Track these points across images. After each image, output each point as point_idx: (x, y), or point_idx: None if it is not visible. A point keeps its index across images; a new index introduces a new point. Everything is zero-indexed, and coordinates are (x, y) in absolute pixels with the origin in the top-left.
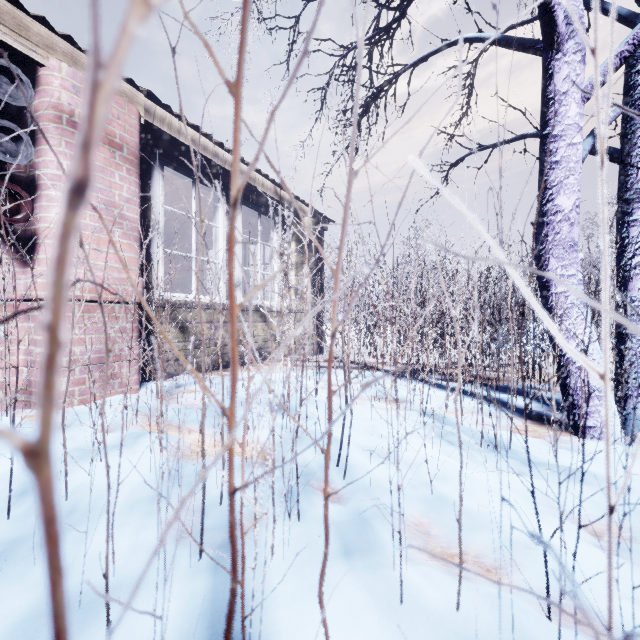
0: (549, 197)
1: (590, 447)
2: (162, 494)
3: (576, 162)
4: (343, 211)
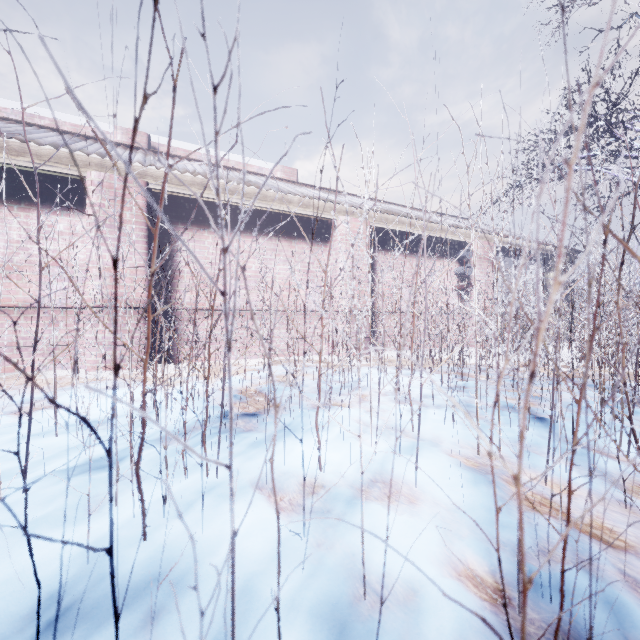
0: None
1: None
2: None
3: None
4: None
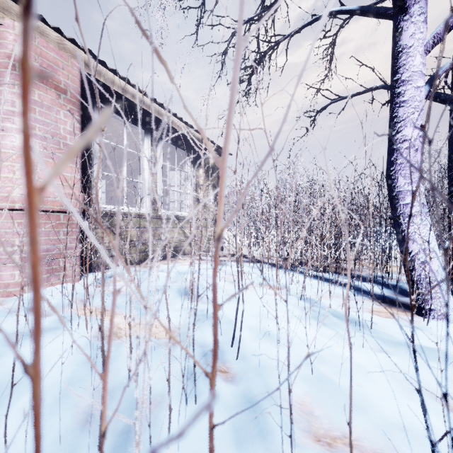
0: (398, 129)
1: (434, 326)
2: (78, 377)
3: (420, 101)
4: (230, 87)
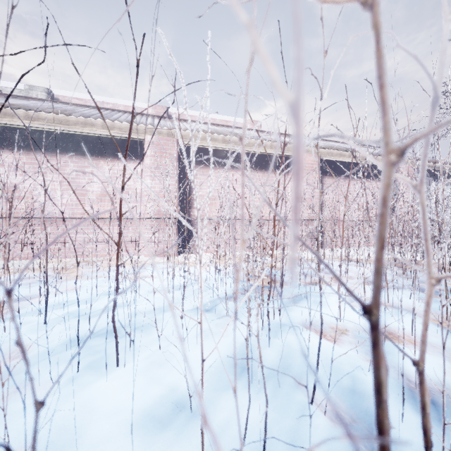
0: None
1: None
2: None
3: None
4: None
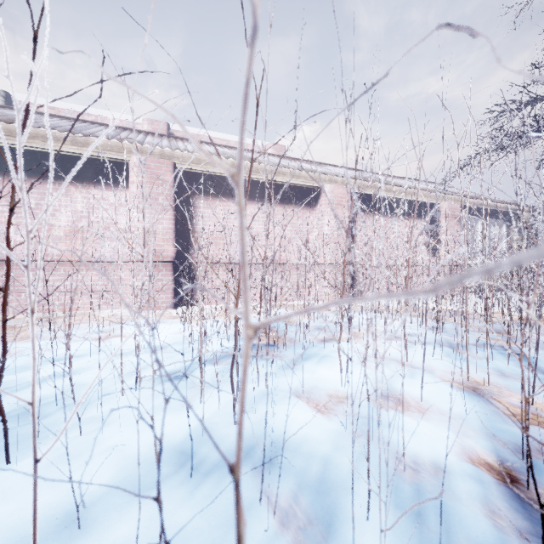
0: None
1: None
2: None
3: None
4: None
